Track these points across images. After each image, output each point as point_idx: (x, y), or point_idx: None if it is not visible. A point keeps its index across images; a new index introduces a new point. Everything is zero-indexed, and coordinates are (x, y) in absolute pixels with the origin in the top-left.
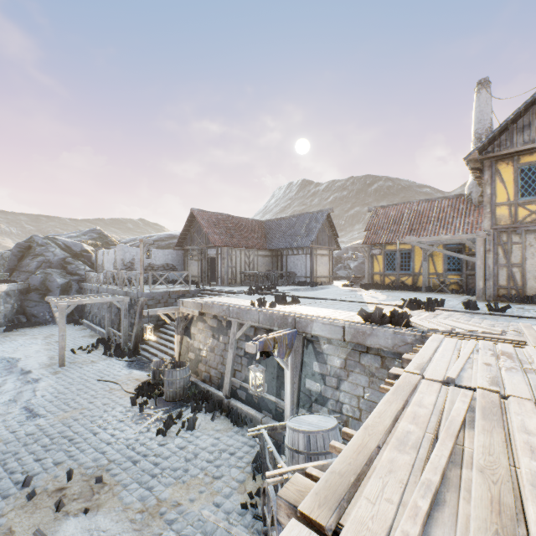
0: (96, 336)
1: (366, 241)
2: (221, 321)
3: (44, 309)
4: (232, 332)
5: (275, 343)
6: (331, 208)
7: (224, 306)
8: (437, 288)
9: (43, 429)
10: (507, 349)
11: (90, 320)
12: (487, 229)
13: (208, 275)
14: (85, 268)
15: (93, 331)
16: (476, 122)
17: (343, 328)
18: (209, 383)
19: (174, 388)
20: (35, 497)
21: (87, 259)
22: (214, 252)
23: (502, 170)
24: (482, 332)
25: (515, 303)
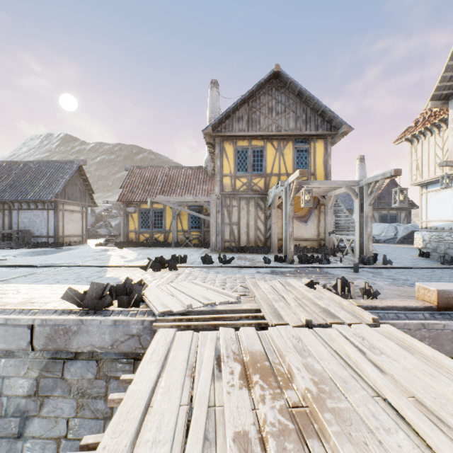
0: None
1: (121, 198)
2: None
3: None
4: None
5: None
6: (83, 160)
7: None
8: (184, 243)
9: None
10: (254, 345)
11: None
12: (218, 194)
13: None
14: None
15: None
16: (211, 112)
17: (31, 328)
18: None
19: None
20: None
21: None
22: None
23: (227, 148)
24: (220, 302)
25: (235, 253)
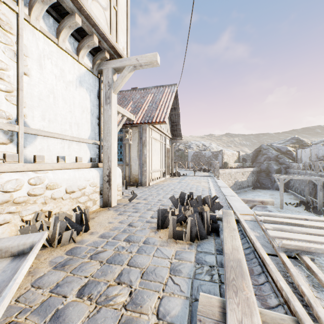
0: (298, 200)
1: None
2: None
3: (267, 181)
4: None
5: None
6: None
7: None
8: None
9: None
10: None
11: (292, 190)
12: None
13: None
14: (289, 160)
15: (295, 197)
16: None
17: None
18: None
19: None
20: None
21: (289, 155)
22: None
23: None
24: None
25: None
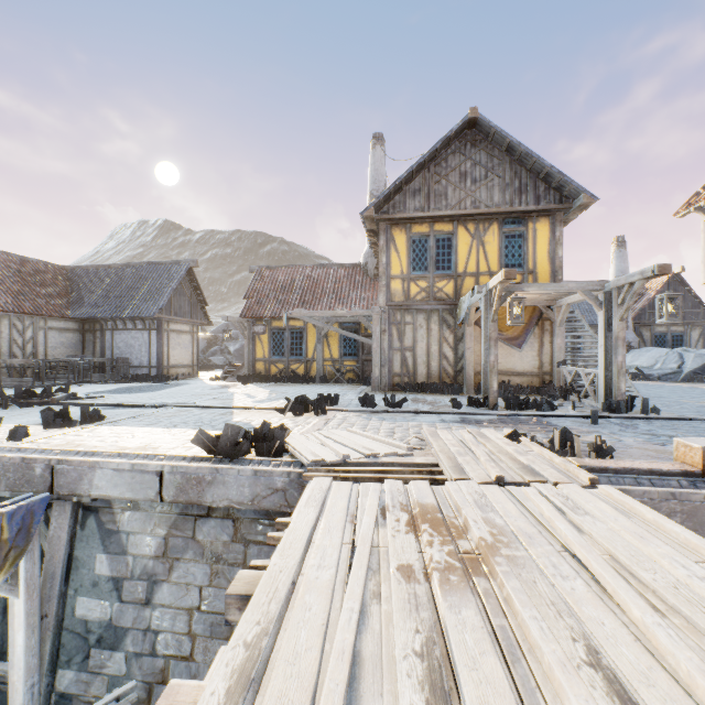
0: None
1: (246, 313)
2: None
3: None
4: None
5: None
6: (194, 260)
7: None
8: (333, 378)
9: None
10: (425, 498)
11: None
12: (383, 306)
13: None
14: None
15: None
16: (372, 182)
17: (160, 476)
18: None
19: None
20: None
21: None
22: None
23: (397, 237)
24: (386, 454)
25: (408, 393)
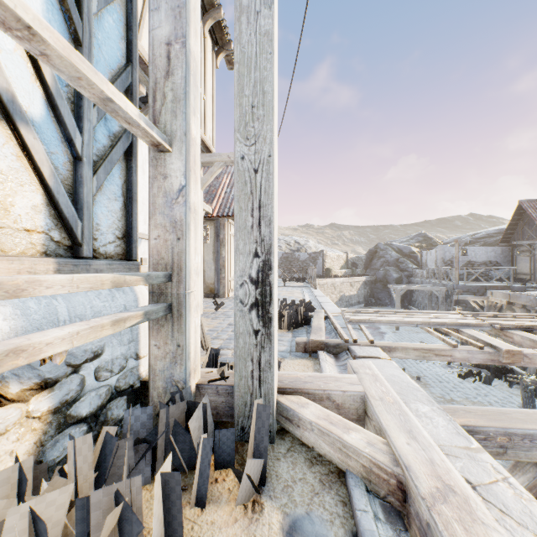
0: None
1: None
2: (529, 310)
3: (385, 295)
4: None
5: None
6: None
7: (530, 296)
8: None
9: None
10: None
11: (415, 307)
12: None
13: None
14: (412, 266)
15: None
16: None
17: None
18: None
19: None
20: None
21: (413, 259)
22: None
23: None
24: None
25: None
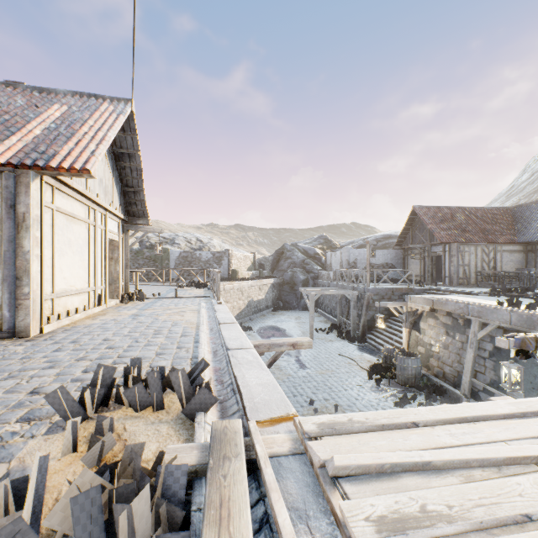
0: (329, 322)
1: None
2: (456, 319)
3: (292, 298)
4: (471, 331)
5: (537, 344)
6: None
7: (460, 304)
8: None
9: (311, 376)
10: None
11: (322, 309)
12: None
13: (432, 275)
14: (317, 268)
15: (325, 318)
16: None
17: None
18: (442, 379)
19: (405, 374)
20: (318, 413)
21: (318, 260)
22: (440, 249)
23: None
24: None
25: None
